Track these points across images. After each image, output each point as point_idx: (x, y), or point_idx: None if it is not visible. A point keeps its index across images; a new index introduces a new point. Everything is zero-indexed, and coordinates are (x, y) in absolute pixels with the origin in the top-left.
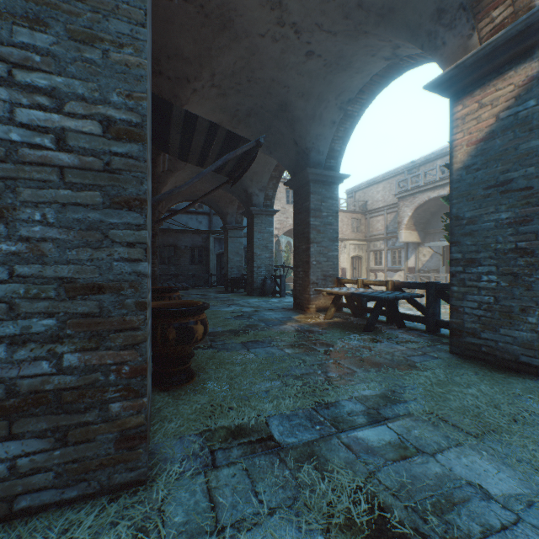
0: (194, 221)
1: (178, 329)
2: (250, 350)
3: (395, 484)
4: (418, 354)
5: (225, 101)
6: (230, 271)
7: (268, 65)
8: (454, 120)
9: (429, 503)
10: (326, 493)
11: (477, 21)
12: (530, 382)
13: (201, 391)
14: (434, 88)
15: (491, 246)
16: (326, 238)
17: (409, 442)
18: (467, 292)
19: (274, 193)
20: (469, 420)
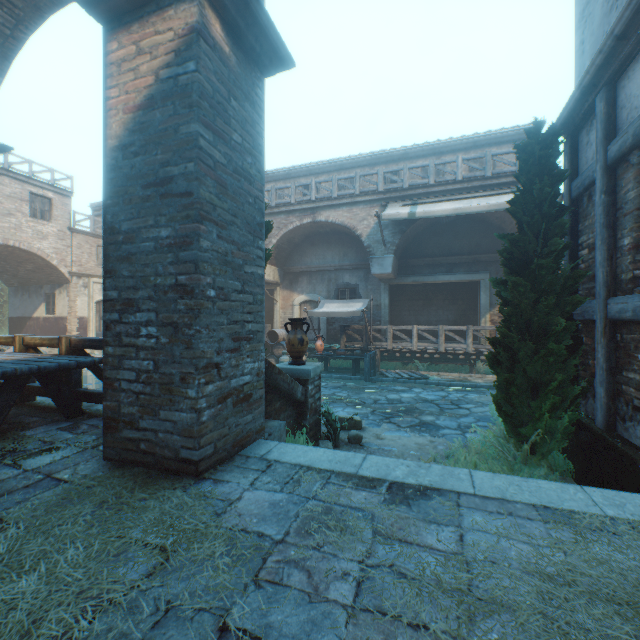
0: None
1: None
2: None
3: None
4: (25, 486)
5: None
6: None
7: None
8: (110, 63)
9: None
10: None
11: None
12: (177, 496)
13: None
14: None
15: (152, 280)
16: None
17: None
18: (125, 355)
19: None
20: None
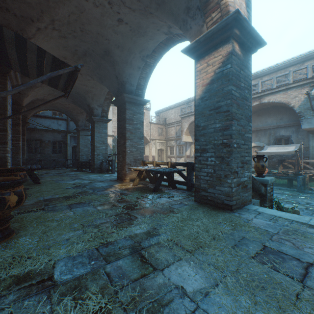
0: (56, 124)
1: None
2: (72, 210)
3: (129, 299)
4: (177, 204)
5: (66, 42)
6: (81, 157)
7: (93, 22)
8: (196, 71)
9: (146, 309)
10: None
11: (206, 18)
12: (227, 214)
13: (11, 246)
14: (186, 52)
15: (212, 142)
16: (136, 137)
17: (150, 263)
18: (202, 167)
19: (108, 108)
20: (190, 242)
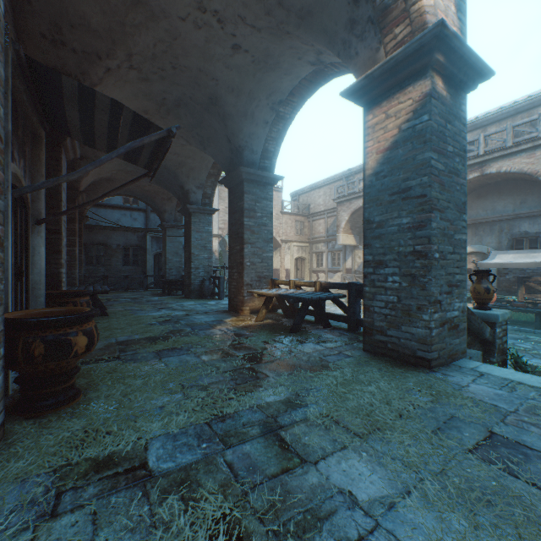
0: (129, 218)
1: (49, 343)
2: (162, 360)
3: (265, 505)
4: (334, 354)
5: (149, 87)
6: (168, 272)
7: (193, 53)
8: (366, 128)
9: (295, 522)
10: (182, 530)
11: (384, 36)
12: (422, 375)
13: (80, 414)
14: (349, 95)
15: (395, 249)
16: (260, 239)
17: (296, 451)
18: (377, 292)
19: (214, 191)
20: (360, 420)
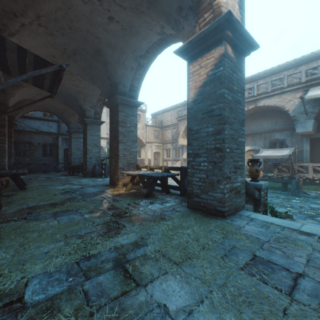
0: (46, 126)
1: None
2: (56, 218)
3: None
4: (169, 210)
5: (54, 39)
6: (73, 161)
7: (82, 19)
8: (189, 73)
9: None
10: None
11: (198, 18)
12: (219, 221)
13: None
14: (179, 53)
15: (205, 146)
16: (129, 140)
17: (133, 278)
18: (195, 172)
19: (102, 110)
20: (179, 253)
